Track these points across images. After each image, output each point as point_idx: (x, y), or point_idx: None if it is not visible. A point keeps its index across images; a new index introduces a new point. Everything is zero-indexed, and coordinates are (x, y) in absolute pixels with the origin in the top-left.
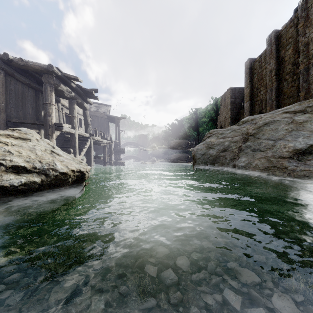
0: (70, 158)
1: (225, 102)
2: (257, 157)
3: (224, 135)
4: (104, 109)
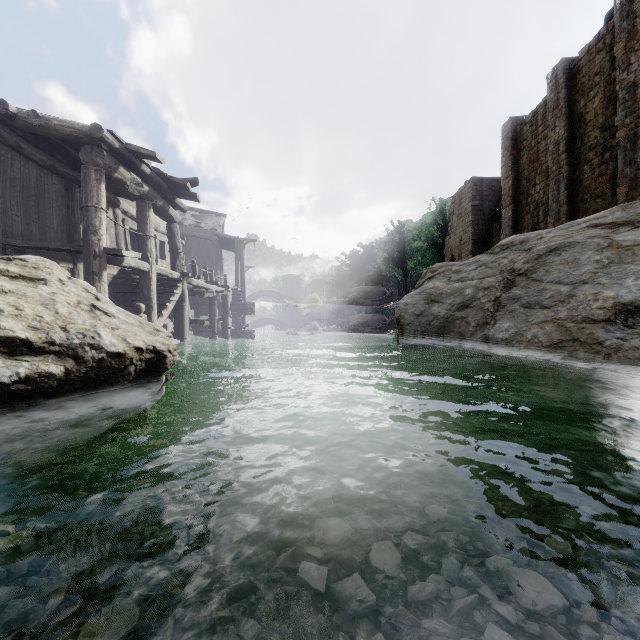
0: (133, 322)
1: (460, 208)
2: (535, 320)
3: (463, 274)
4: (212, 223)
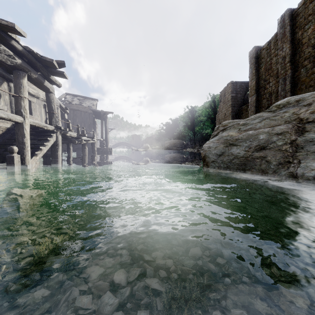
0: None
1: (225, 98)
2: None
3: (250, 125)
4: (89, 103)
